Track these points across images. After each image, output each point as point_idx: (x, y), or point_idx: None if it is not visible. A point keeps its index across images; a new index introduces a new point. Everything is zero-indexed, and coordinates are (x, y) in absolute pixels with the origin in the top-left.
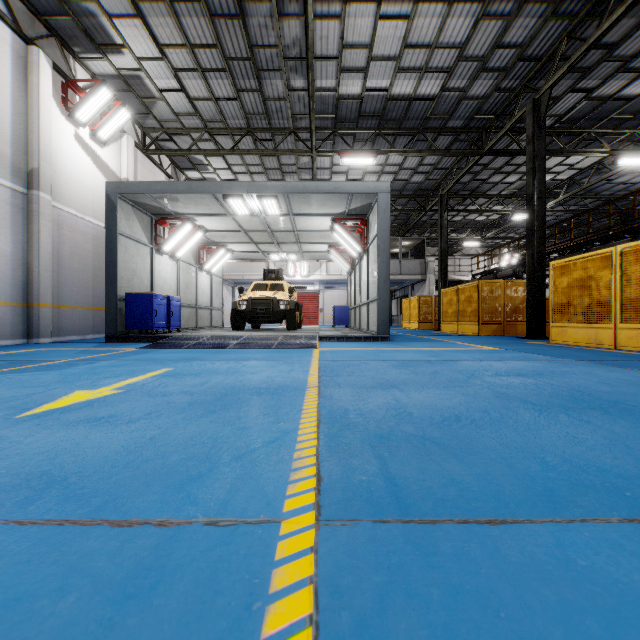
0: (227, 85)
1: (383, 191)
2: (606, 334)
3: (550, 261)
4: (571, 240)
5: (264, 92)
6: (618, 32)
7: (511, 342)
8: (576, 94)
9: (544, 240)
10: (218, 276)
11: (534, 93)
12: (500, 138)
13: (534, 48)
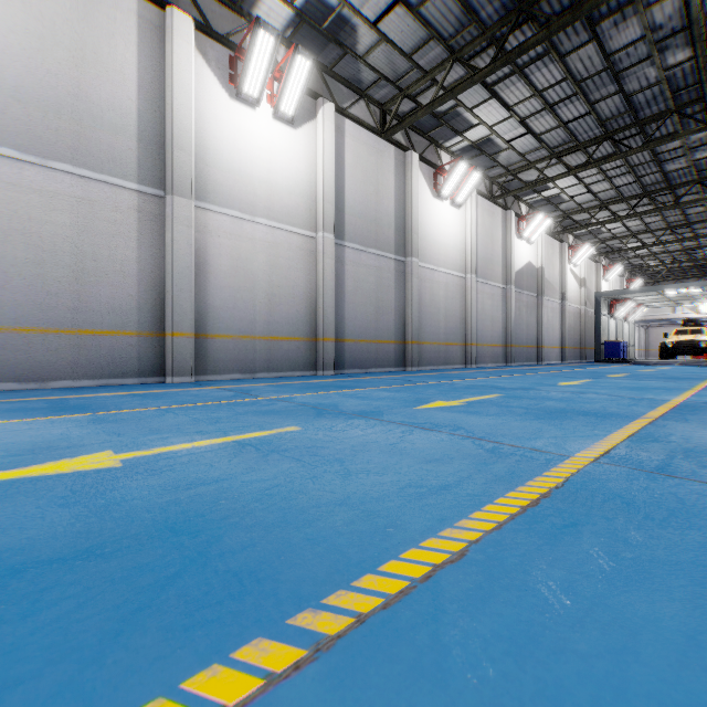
0: (656, 218)
1: None
2: None
3: None
4: None
5: (685, 213)
6: None
7: None
8: None
9: None
10: (632, 322)
11: None
12: None
13: None
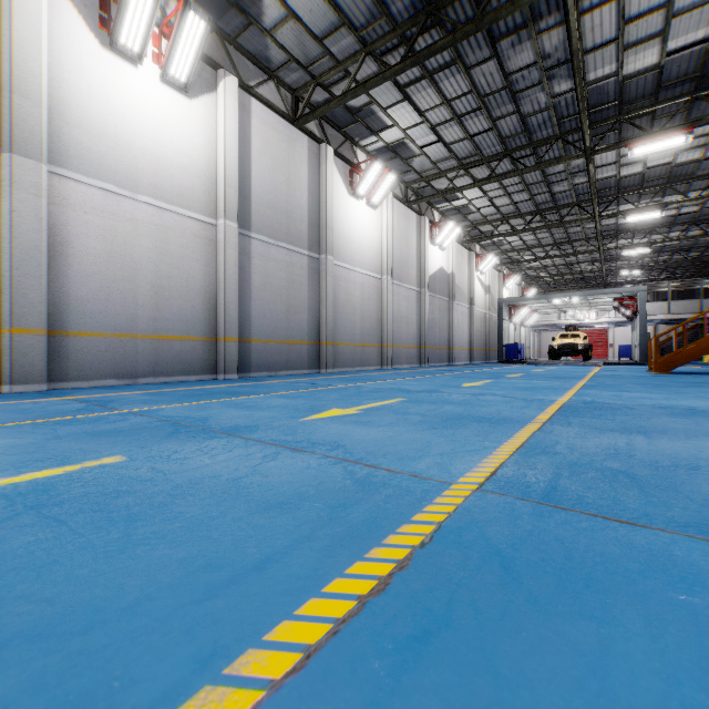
0: (546, 234)
1: (642, 290)
2: None
3: None
4: None
5: (568, 232)
6: None
7: None
8: None
9: None
10: (527, 327)
11: None
12: None
13: None
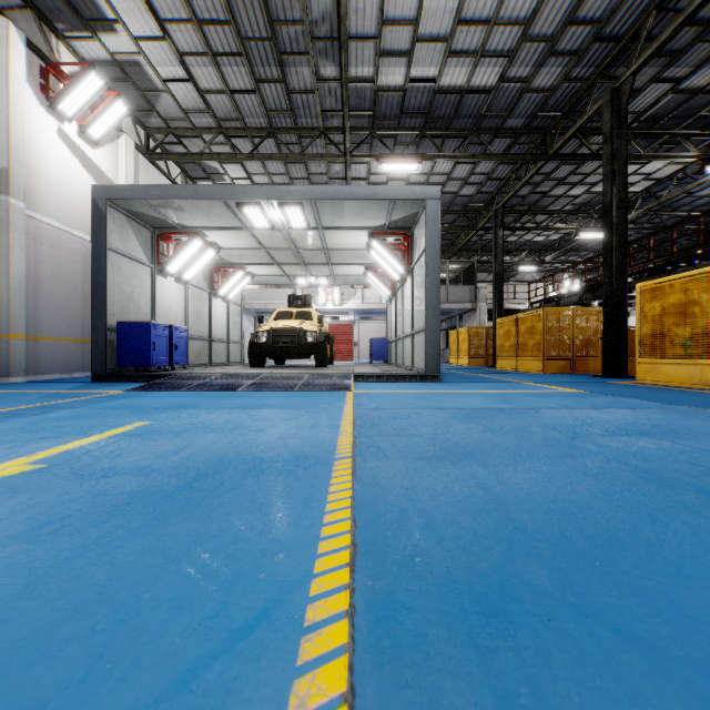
0: (244, 74)
1: (432, 197)
2: None
3: None
4: (650, 261)
5: (288, 83)
6: None
7: (589, 382)
8: (660, 85)
9: (625, 258)
10: (236, 304)
11: (610, 84)
12: (568, 139)
13: (614, 26)
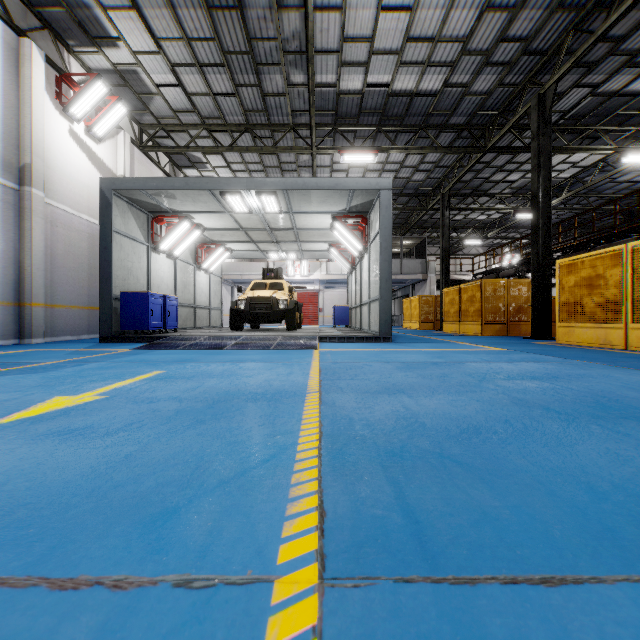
0: (225, 80)
1: (385, 187)
2: (616, 334)
3: (553, 260)
4: (575, 239)
5: (263, 87)
6: (626, 25)
7: (516, 342)
8: (581, 90)
9: (549, 238)
10: (217, 275)
11: (538, 88)
12: (503, 135)
13: (539, 42)
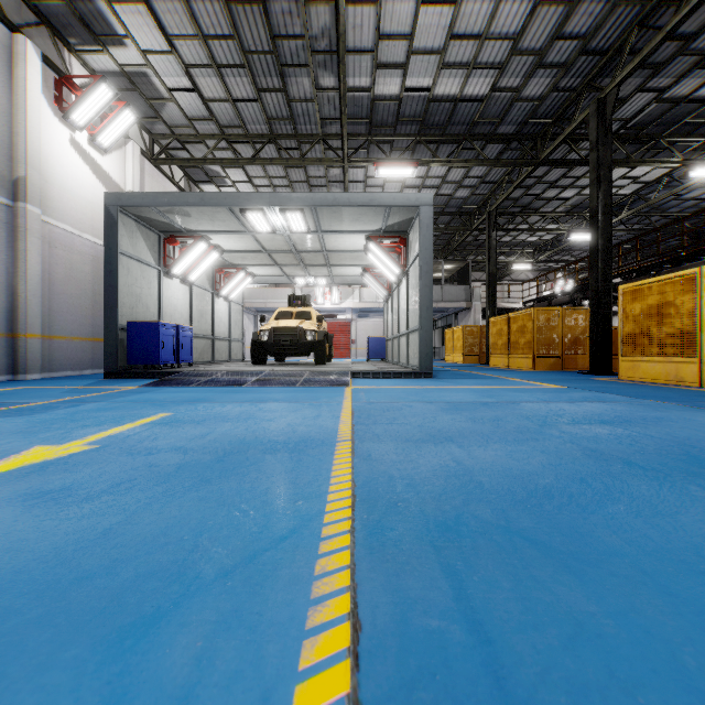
0: (246, 84)
1: (426, 204)
2: (688, 370)
3: (613, 286)
4: (637, 262)
5: (289, 92)
6: (697, 21)
7: (574, 378)
8: (645, 95)
9: (610, 261)
10: (237, 303)
11: (597, 93)
12: (558, 145)
13: (599, 40)
